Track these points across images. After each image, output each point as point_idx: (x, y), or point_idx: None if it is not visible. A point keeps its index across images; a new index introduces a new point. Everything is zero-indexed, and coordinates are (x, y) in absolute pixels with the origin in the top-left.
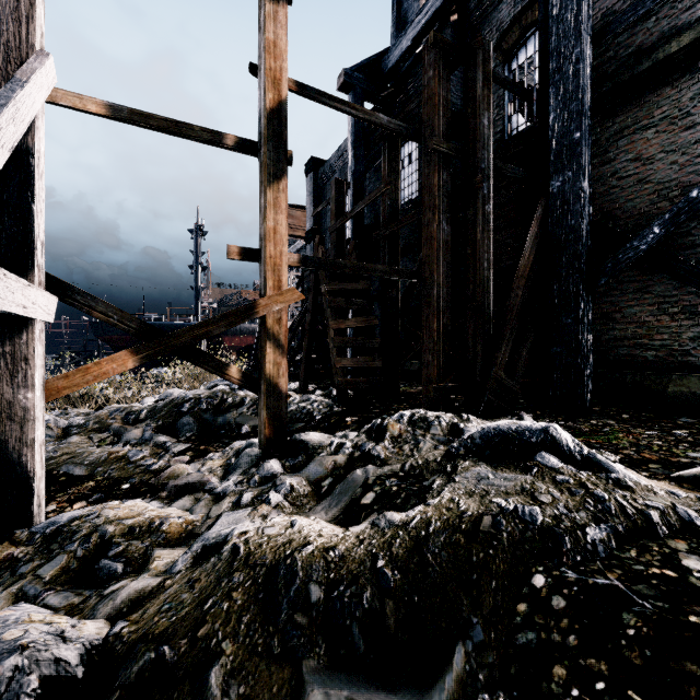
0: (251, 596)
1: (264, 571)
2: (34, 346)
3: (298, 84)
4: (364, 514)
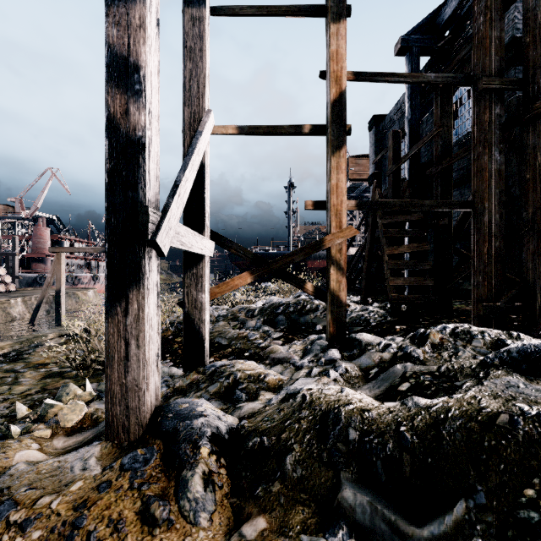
0: (311, 425)
1: (320, 413)
2: (205, 269)
3: (355, 74)
4: (399, 397)
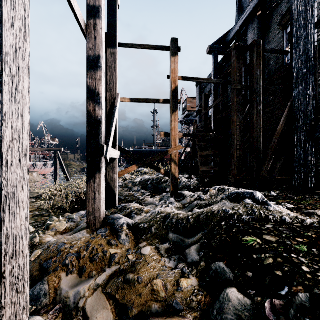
0: (160, 219)
1: (164, 216)
2: (116, 164)
3: (182, 77)
4: None
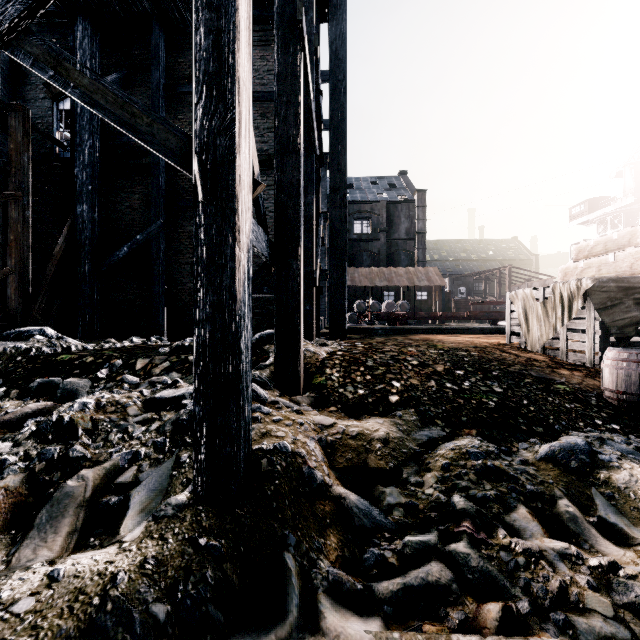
0: None
1: None
2: None
3: None
4: None
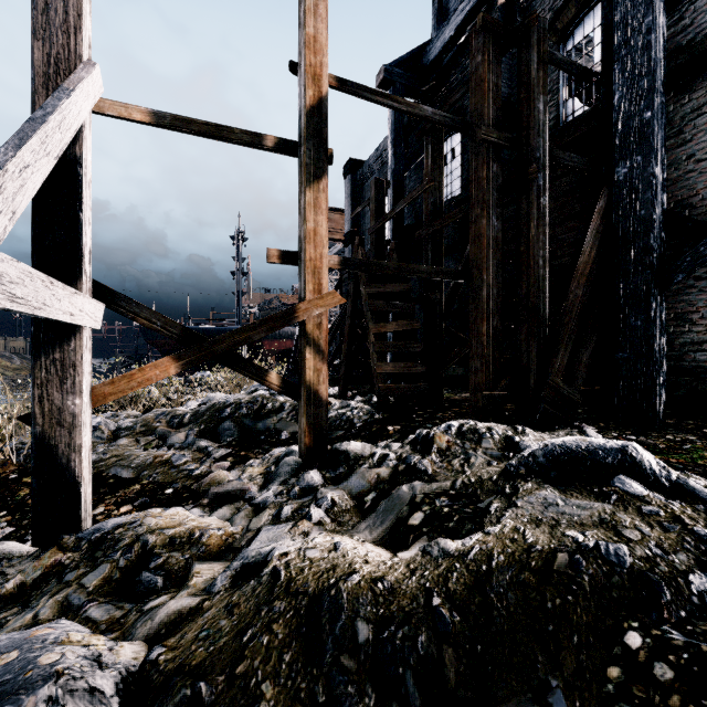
0: (292, 630)
1: (306, 601)
2: (82, 352)
3: (338, 80)
4: (412, 537)
